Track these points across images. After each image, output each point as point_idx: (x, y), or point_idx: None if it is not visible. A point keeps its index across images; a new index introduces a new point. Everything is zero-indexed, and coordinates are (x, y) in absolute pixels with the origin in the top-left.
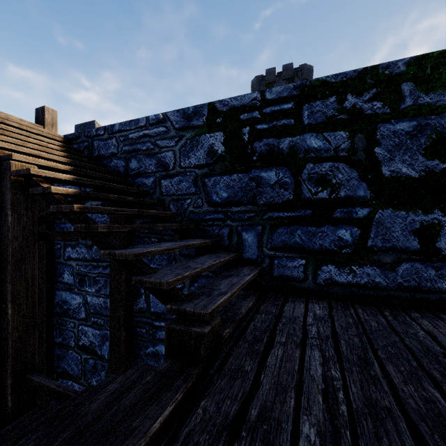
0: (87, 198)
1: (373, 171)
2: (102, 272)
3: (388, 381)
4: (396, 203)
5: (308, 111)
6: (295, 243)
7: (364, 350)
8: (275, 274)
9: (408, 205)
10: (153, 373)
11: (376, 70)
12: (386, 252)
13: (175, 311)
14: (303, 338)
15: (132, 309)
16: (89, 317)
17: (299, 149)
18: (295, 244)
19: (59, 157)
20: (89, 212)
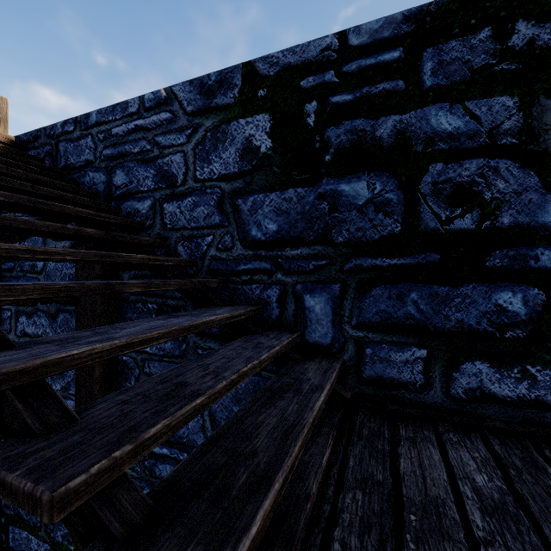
0: None
1: None
2: None
3: None
4: None
5: (433, 62)
6: (406, 317)
7: None
8: (367, 374)
9: None
10: None
11: None
12: None
13: None
14: None
15: None
16: None
17: (414, 136)
18: (407, 318)
19: None
20: None
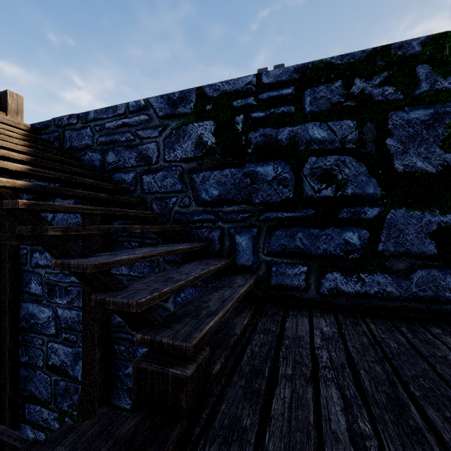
0: (46, 194)
1: (385, 166)
2: (74, 281)
3: (435, 436)
4: (411, 202)
5: (310, 97)
6: (295, 247)
7: (391, 384)
8: (273, 282)
9: (424, 204)
10: (110, 442)
11: (388, 50)
12: (399, 258)
13: (148, 342)
14: (313, 367)
15: (108, 324)
16: (60, 333)
17: (300, 140)
18: (296, 248)
19: (15, 145)
20: (41, 210)
